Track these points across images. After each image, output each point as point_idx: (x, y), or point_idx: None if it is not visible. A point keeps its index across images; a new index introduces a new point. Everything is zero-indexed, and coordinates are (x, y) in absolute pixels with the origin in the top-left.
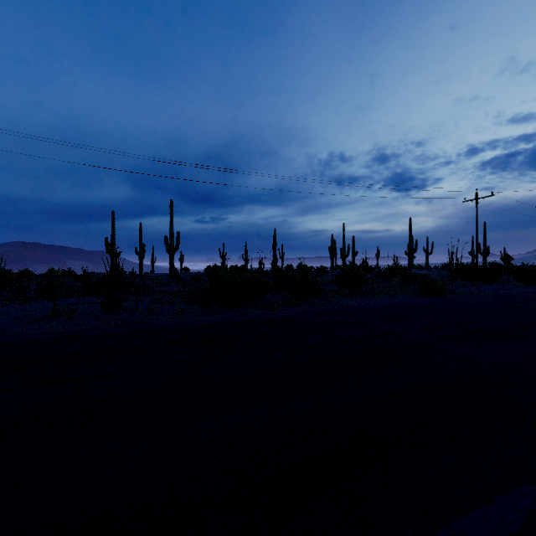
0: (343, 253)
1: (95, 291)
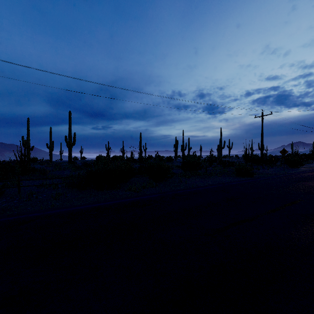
0: (183, 148)
1: None
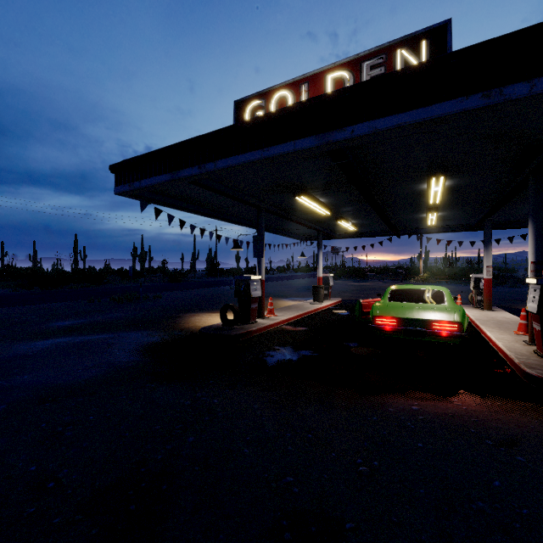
0: (142, 258)
1: None
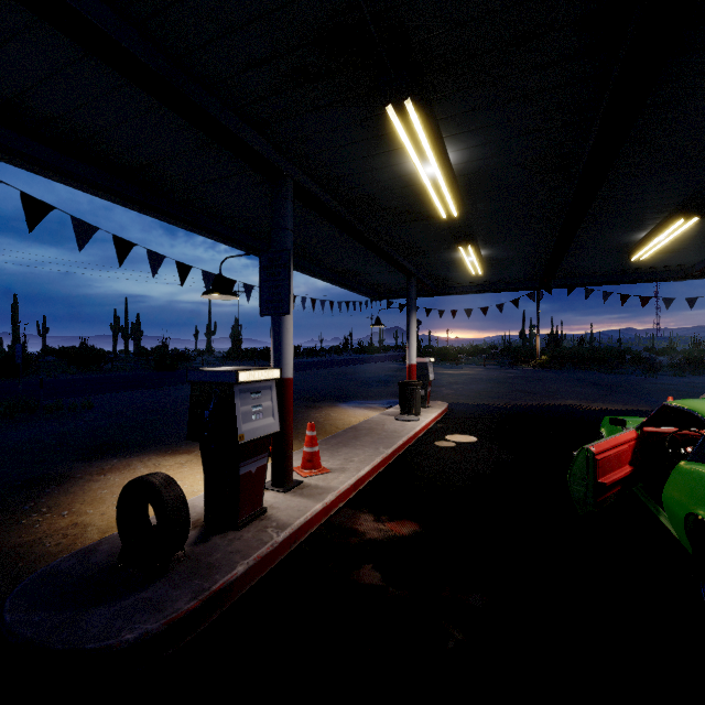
0: (126, 332)
1: None
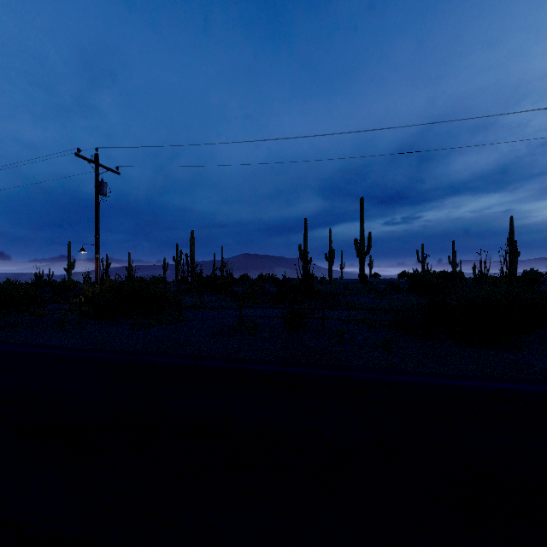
0: None
1: (284, 300)
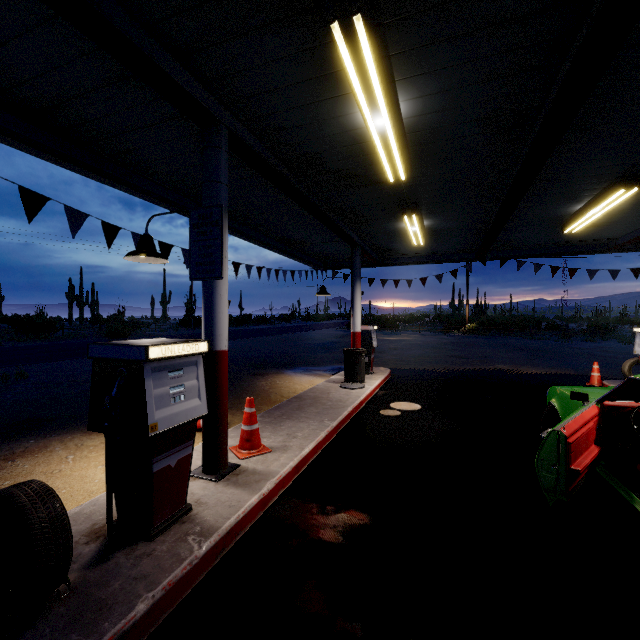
0: (81, 301)
1: None
